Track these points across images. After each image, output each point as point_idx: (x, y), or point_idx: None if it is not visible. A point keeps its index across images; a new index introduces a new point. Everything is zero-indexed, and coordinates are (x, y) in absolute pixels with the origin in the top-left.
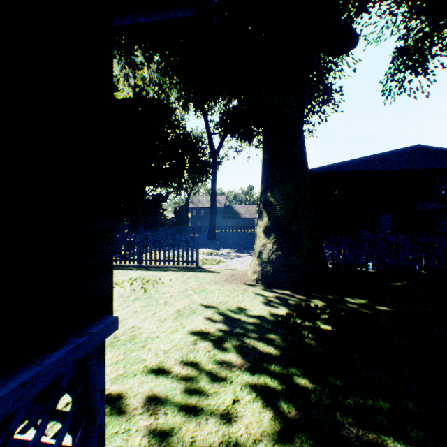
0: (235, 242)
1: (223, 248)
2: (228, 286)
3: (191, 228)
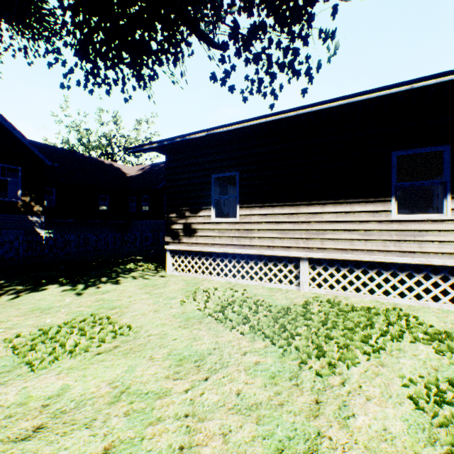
0: None
1: None
2: None
3: None
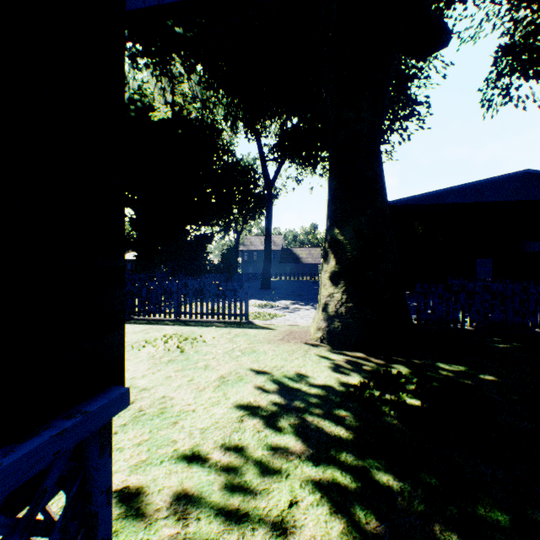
0: (294, 292)
1: (280, 299)
2: (285, 346)
3: (241, 275)
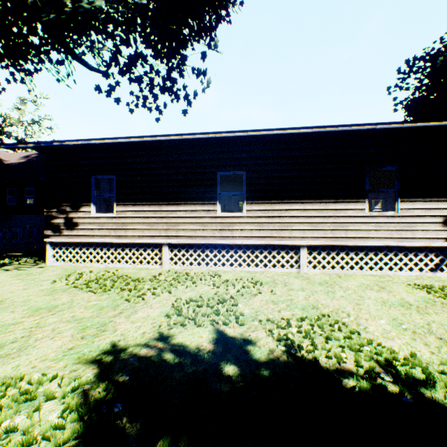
0: None
1: None
2: None
3: None
